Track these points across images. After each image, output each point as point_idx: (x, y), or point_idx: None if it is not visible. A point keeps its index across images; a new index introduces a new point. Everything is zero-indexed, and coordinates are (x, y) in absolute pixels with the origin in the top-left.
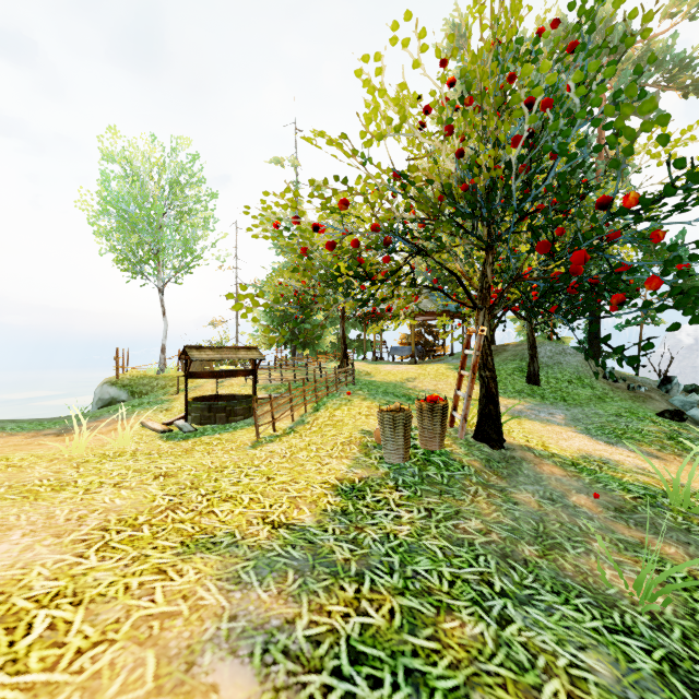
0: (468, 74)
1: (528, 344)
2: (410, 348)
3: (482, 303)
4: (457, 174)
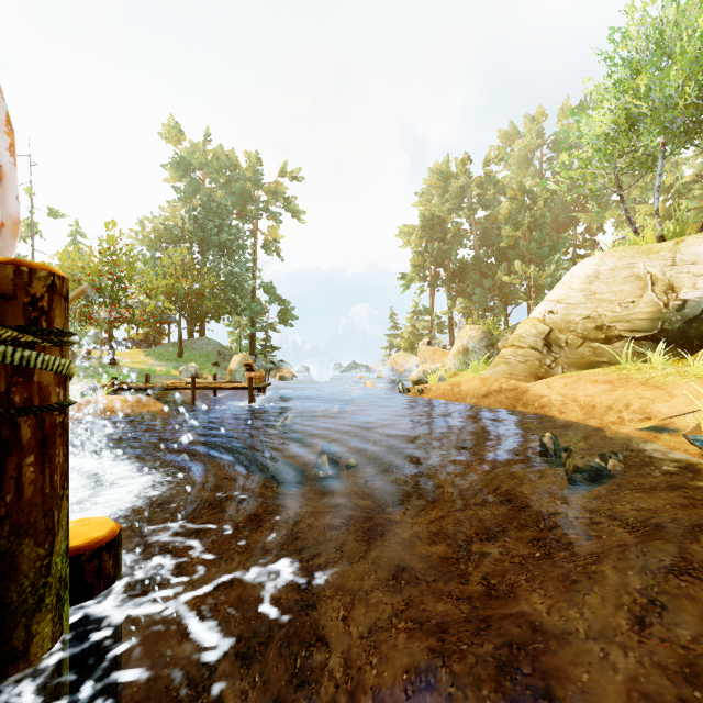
0: (181, 165)
1: (179, 338)
2: (129, 342)
3: (109, 322)
4: (93, 286)
